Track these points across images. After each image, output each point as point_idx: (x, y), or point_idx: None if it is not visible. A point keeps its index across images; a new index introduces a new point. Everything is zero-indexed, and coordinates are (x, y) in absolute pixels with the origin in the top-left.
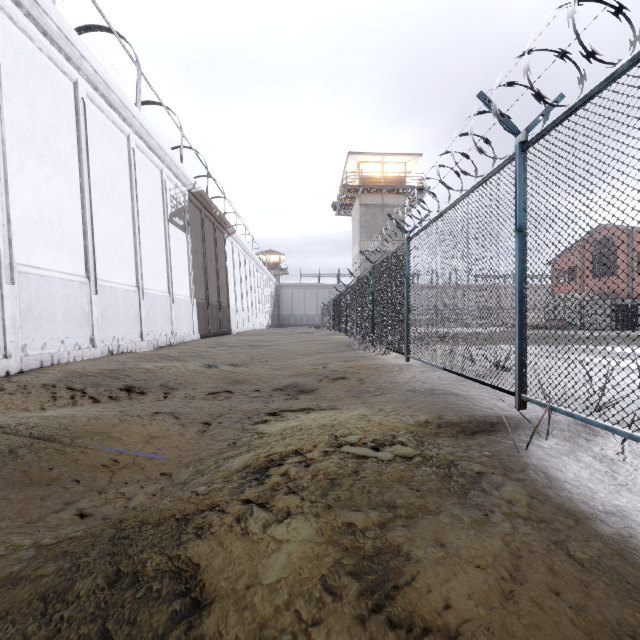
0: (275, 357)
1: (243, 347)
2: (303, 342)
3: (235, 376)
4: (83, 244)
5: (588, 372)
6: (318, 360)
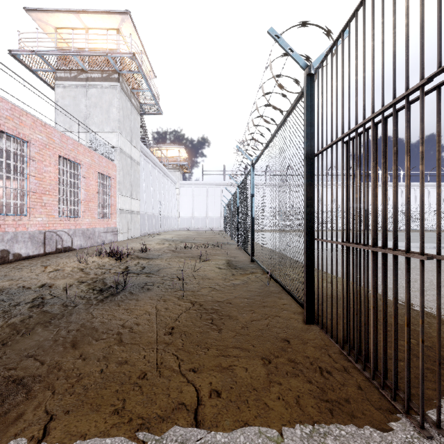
0: None
1: None
2: None
3: None
4: None
5: (443, 226)
6: None
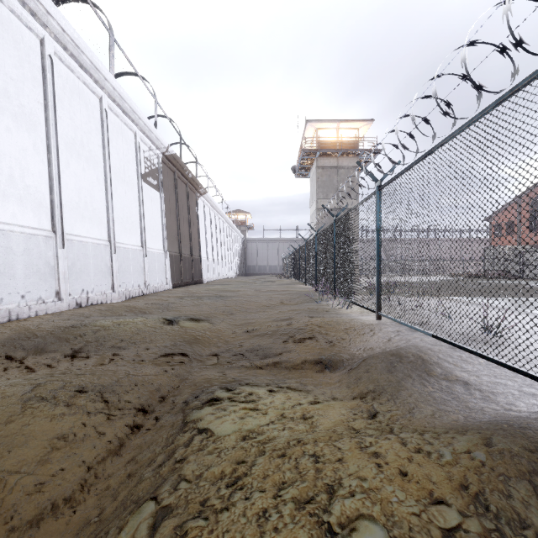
0: (239, 309)
1: (209, 298)
2: (266, 292)
3: (195, 334)
4: (49, 199)
5: None
6: (281, 314)
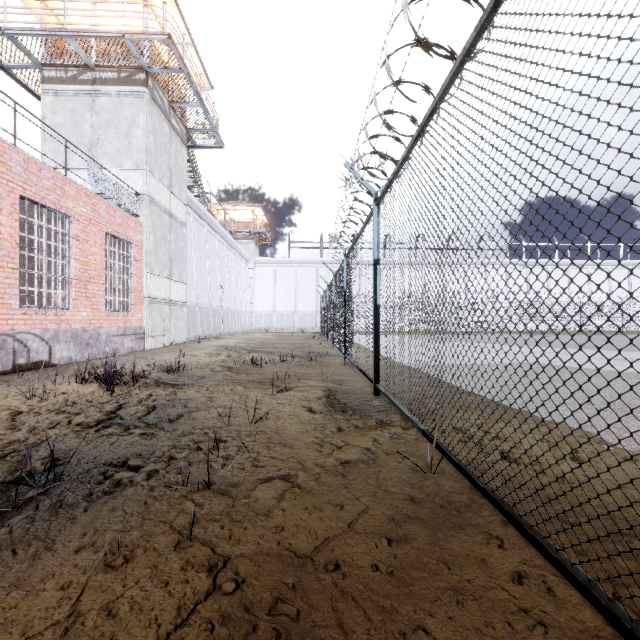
0: None
1: None
2: None
3: None
4: None
5: None
6: None
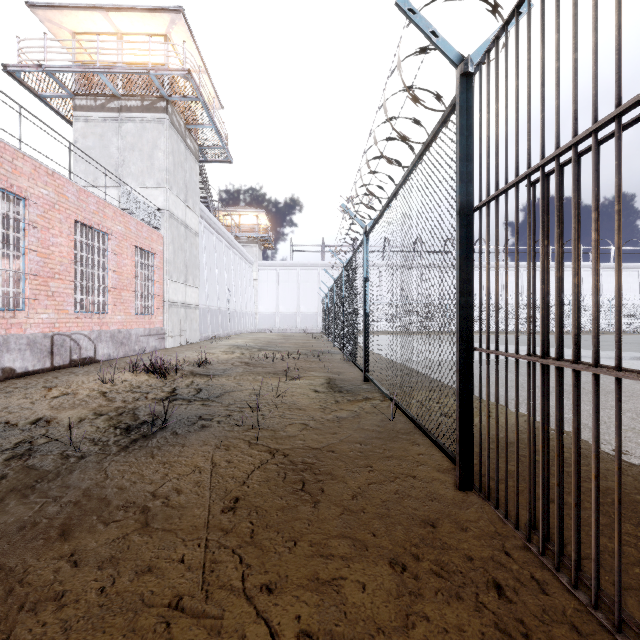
0: None
1: None
2: None
3: None
4: None
5: None
6: None
